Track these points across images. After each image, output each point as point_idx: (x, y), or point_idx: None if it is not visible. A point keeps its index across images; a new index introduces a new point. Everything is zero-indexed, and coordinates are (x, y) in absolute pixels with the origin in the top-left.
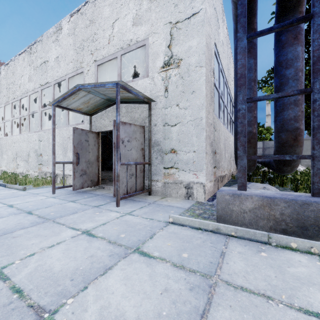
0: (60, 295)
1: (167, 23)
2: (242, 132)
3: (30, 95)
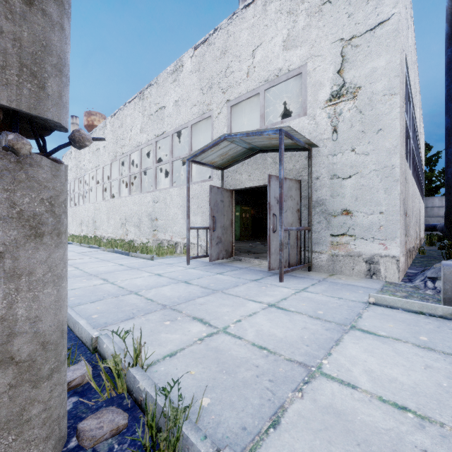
0: (309, 356)
1: (336, 41)
2: None
3: (141, 148)
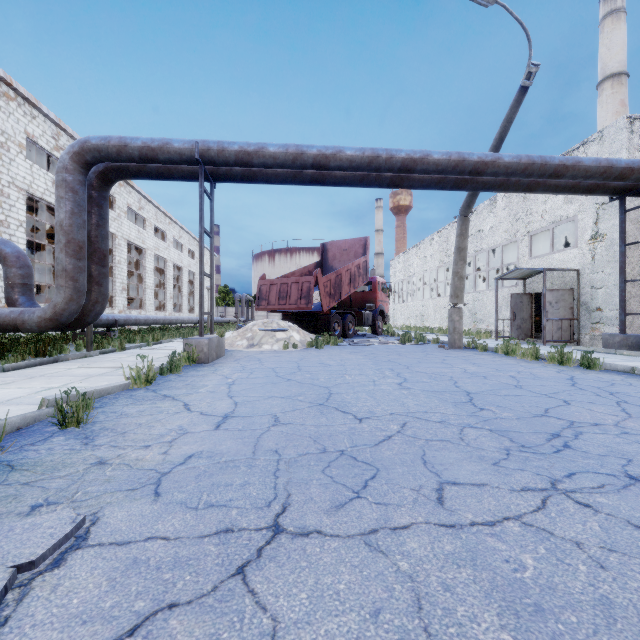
0: None
1: (594, 204)
2: (621, 300)
3: None
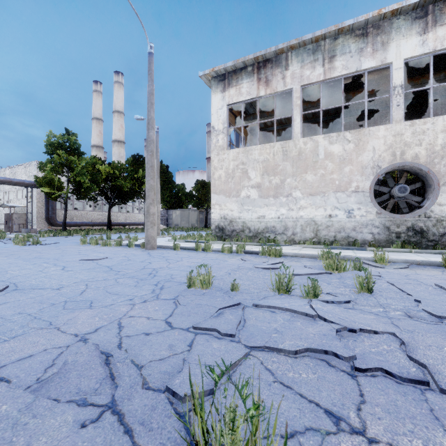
0: None
1: None
2: (27, 218)
3: None
